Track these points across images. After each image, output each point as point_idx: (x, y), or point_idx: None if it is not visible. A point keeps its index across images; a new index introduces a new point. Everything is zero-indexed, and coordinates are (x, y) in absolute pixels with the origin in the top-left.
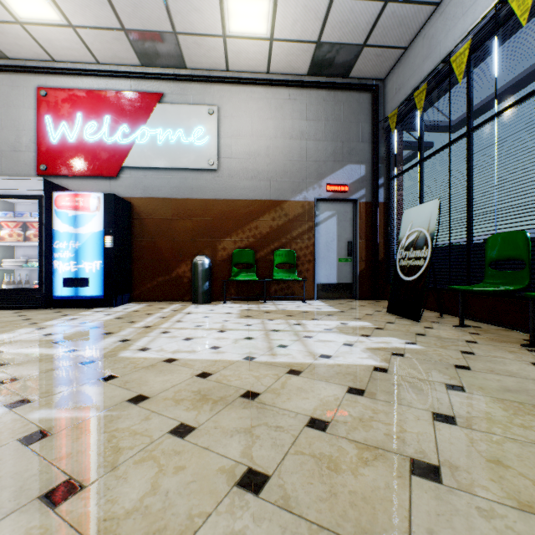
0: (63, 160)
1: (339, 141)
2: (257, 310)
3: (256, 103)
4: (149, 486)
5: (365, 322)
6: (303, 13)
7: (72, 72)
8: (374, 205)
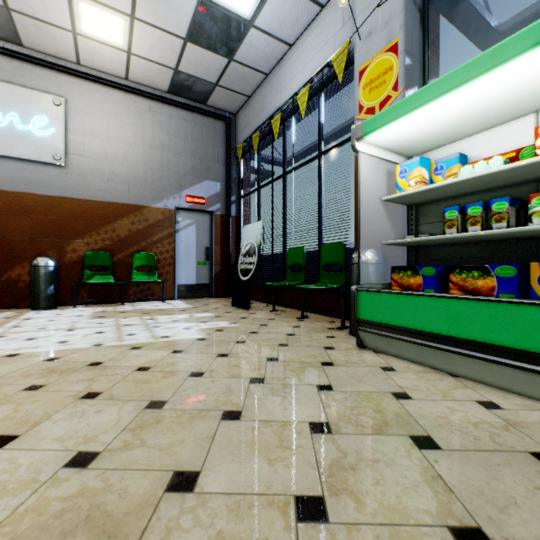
0: None
1: (198, 159)
2: (112, 311)
3: (113, 105)
4: (11, 411)
5: (210, 313)
6: (160, 43)
7: None
8: (228, 217)
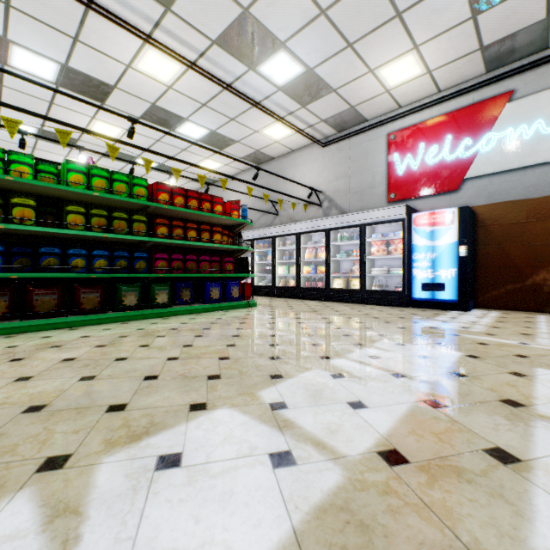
0: (408, 186)
1: None
2: None
3: None
4: None
5: None
6: None
7: (414, 110)
8: None
